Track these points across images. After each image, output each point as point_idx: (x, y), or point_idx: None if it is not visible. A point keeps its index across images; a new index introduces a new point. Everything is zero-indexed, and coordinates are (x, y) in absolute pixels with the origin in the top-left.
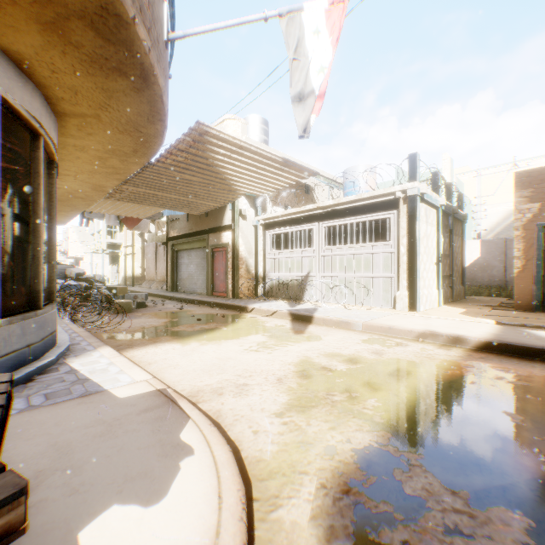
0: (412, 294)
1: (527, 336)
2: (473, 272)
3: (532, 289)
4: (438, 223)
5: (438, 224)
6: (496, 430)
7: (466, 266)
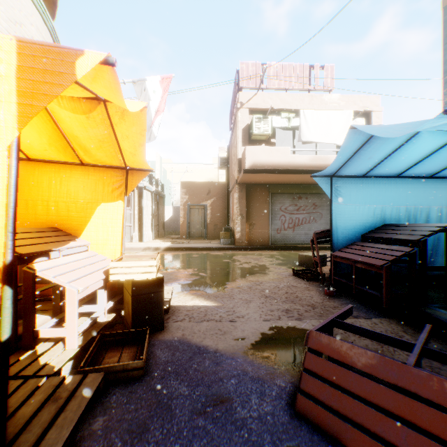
0: (141, 234)
1: (178, 245)
2: (170, 223)
3: (186, 230)
4: (152, 199)
5: (152, 200)
6: (161, 261)
7: (167, 220)
